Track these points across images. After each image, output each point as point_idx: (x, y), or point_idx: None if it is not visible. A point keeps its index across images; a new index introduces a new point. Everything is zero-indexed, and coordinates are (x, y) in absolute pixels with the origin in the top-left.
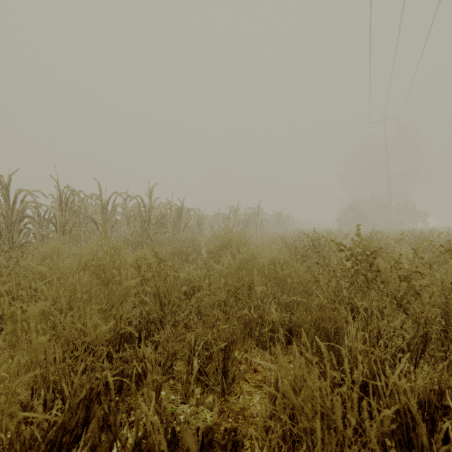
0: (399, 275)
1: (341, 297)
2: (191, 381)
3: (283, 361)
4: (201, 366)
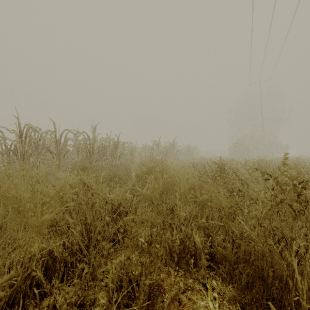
0: None
1: (270, 229)
2: None
3: None
4: None
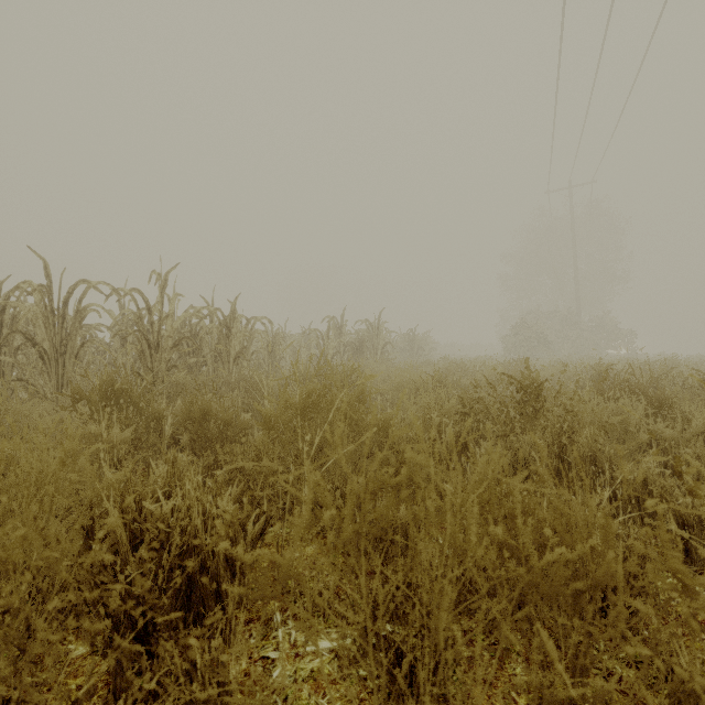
0: None
1: None
2: None
3: None
4: None
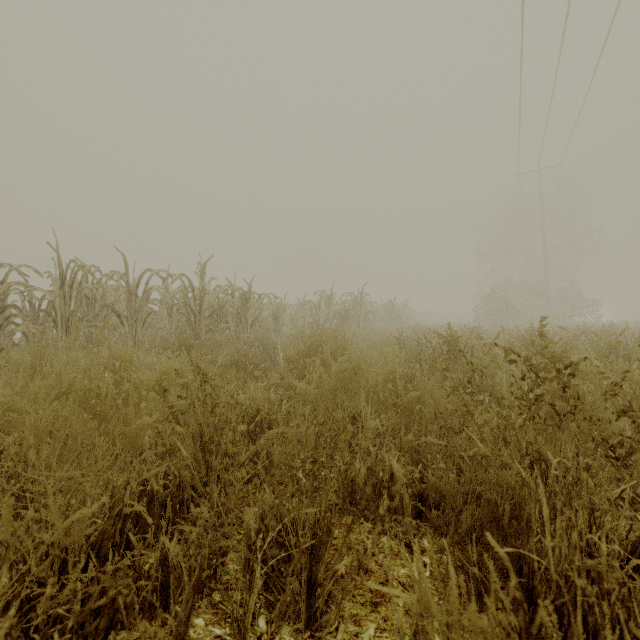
0: (623, 408)
1: (514, 444)
2: (250, 604)
3: (432, 602)
4: (268, 574)
